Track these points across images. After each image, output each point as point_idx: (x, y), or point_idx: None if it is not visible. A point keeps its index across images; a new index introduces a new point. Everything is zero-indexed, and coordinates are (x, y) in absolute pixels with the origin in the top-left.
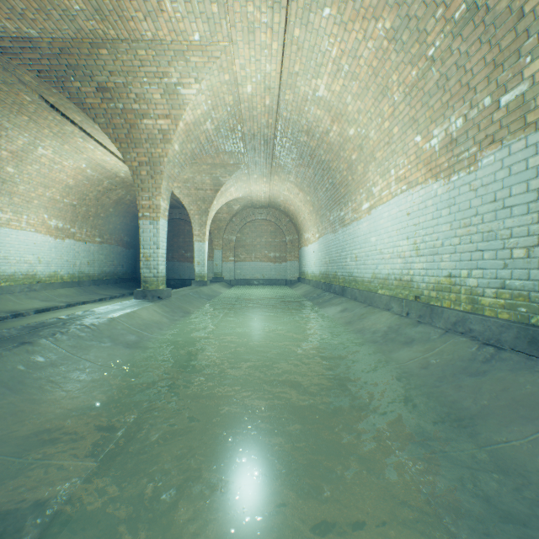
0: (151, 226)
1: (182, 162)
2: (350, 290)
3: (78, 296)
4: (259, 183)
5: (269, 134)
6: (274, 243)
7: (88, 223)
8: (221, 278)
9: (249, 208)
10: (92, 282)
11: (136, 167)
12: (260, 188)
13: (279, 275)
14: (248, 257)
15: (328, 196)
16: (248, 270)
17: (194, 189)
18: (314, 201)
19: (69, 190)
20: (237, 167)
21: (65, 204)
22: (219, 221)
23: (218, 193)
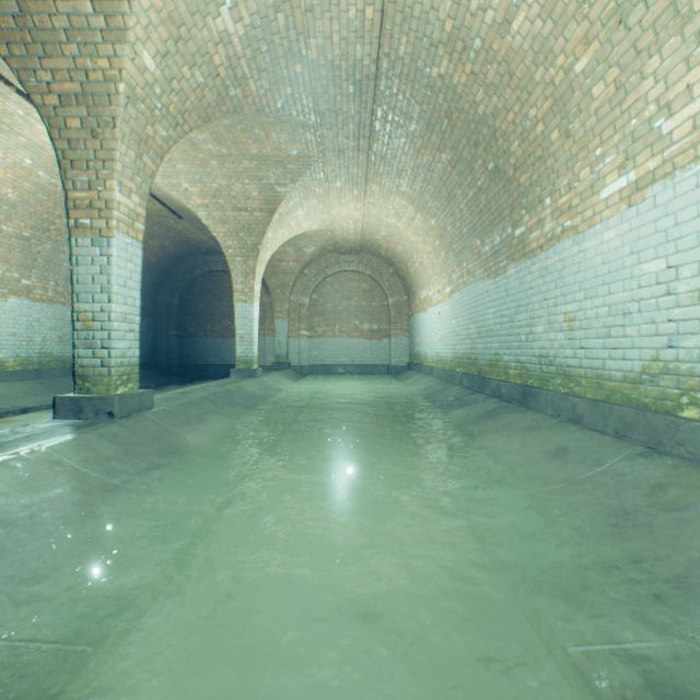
0: (94, 250)
1: (175, 114)
2: (554, 396)
3: (25, 397)
4: (346, 200)
5: (366, 61)
6: (369, 309)
7: (58, 272)
8: (286, 363)
9: (331, 253)
10: (67, 371)
11: (55, 108)
12: (347, 211)
13: (377, 359)
14: (329, 330)
15: (481, 205)
16: (328, 351)
17: (233, 208)
18: (445, 226)
19: (9, 210)
20: (304, 163)
21: (4, 234)
22: (283, 273)
23: (274, 216)
